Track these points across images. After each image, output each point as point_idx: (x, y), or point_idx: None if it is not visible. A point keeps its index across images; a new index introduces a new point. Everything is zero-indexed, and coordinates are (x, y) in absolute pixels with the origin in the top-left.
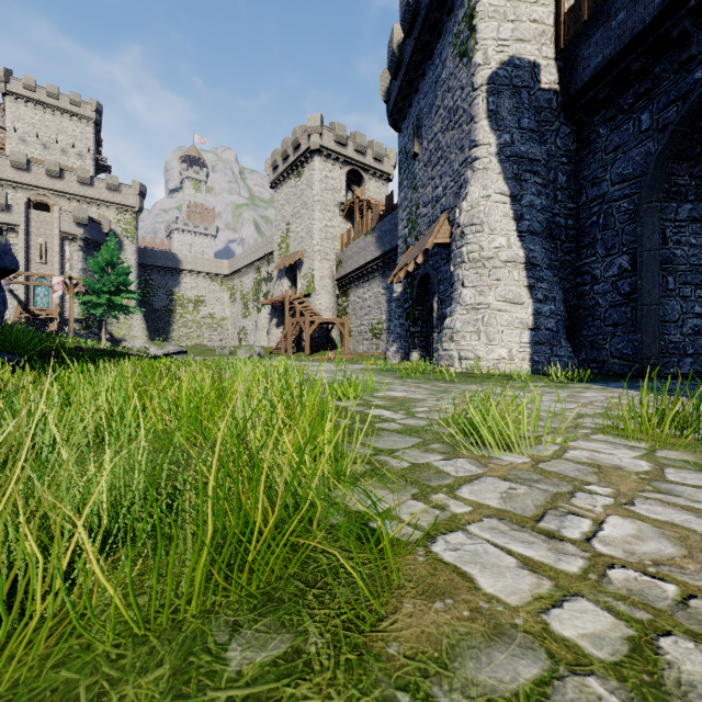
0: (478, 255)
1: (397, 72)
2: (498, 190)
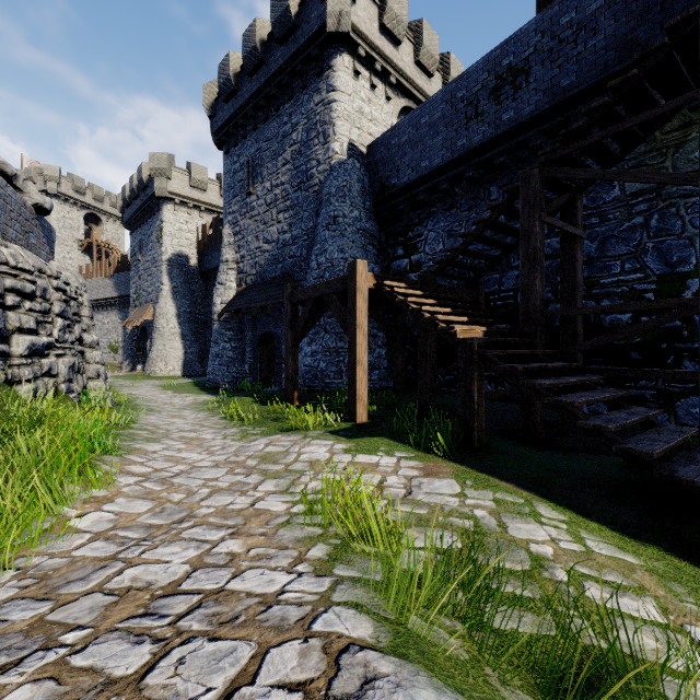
0: (163, 330)
1: (129, 207)
2: (171, 305)
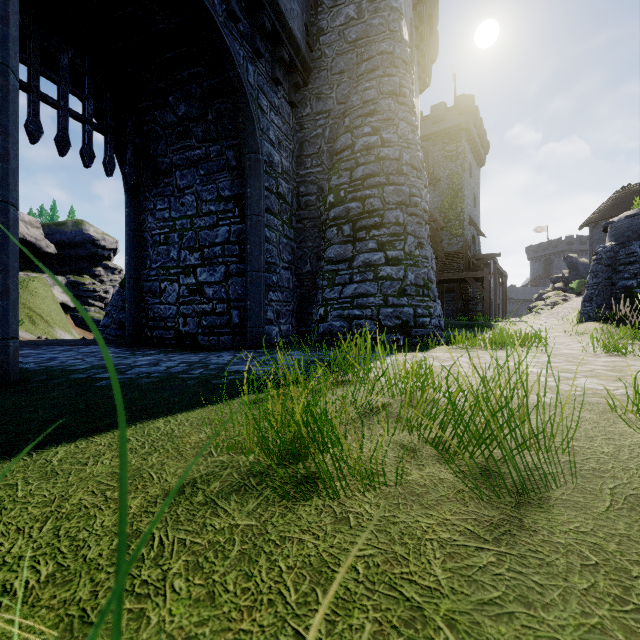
0: None
1: None
2: None
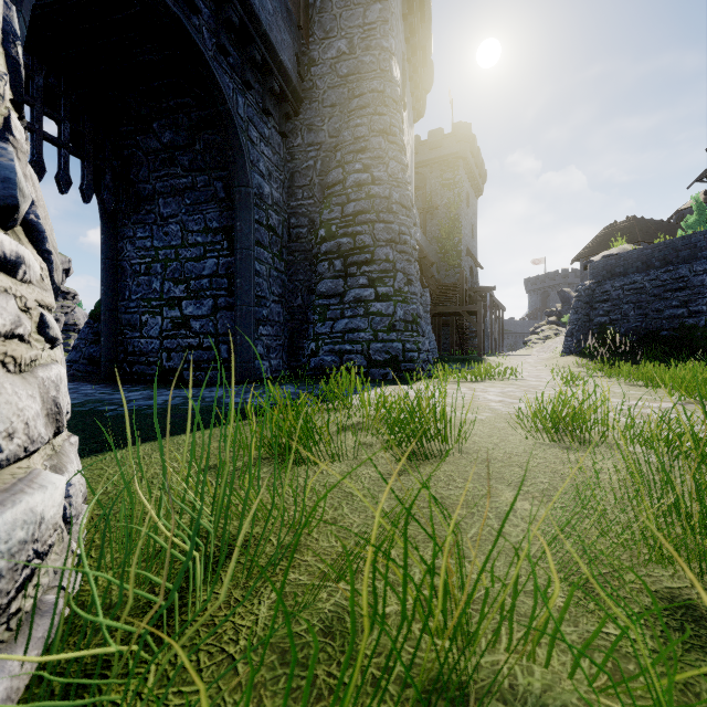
0: None
1: None
2: None
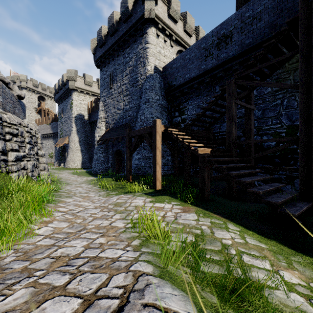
0: (72, 148)
1: (57, 93)
2: (76, 137)
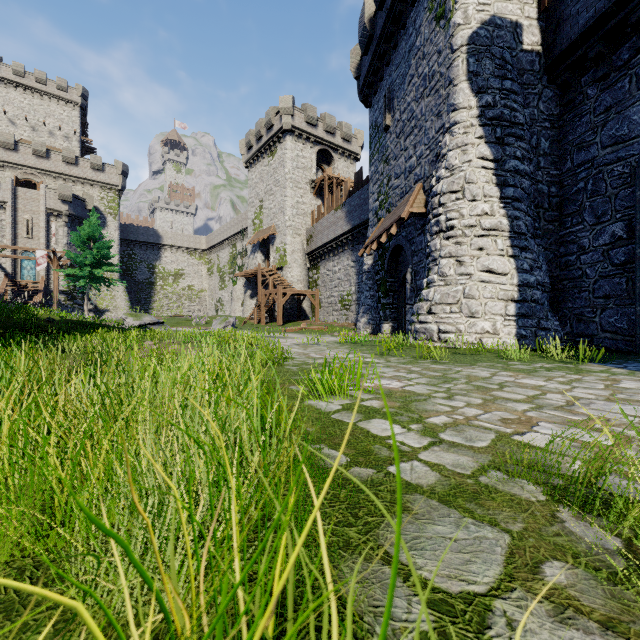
0: (459, 223)
1: (368, 47)
2: (480, 155)
